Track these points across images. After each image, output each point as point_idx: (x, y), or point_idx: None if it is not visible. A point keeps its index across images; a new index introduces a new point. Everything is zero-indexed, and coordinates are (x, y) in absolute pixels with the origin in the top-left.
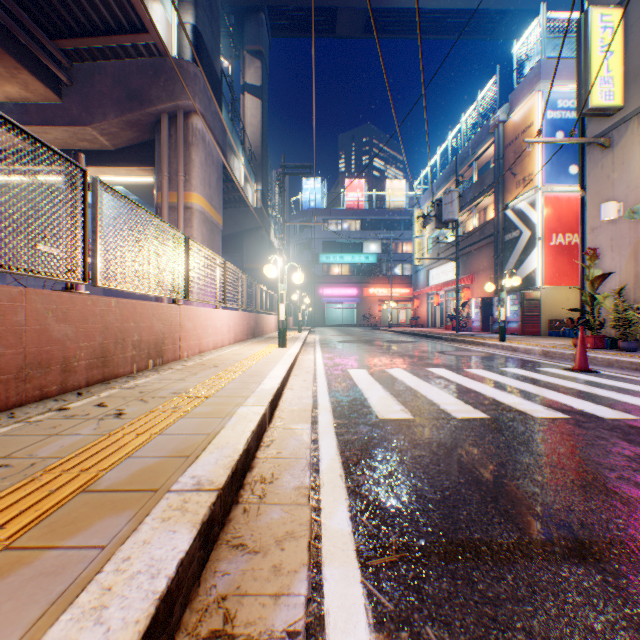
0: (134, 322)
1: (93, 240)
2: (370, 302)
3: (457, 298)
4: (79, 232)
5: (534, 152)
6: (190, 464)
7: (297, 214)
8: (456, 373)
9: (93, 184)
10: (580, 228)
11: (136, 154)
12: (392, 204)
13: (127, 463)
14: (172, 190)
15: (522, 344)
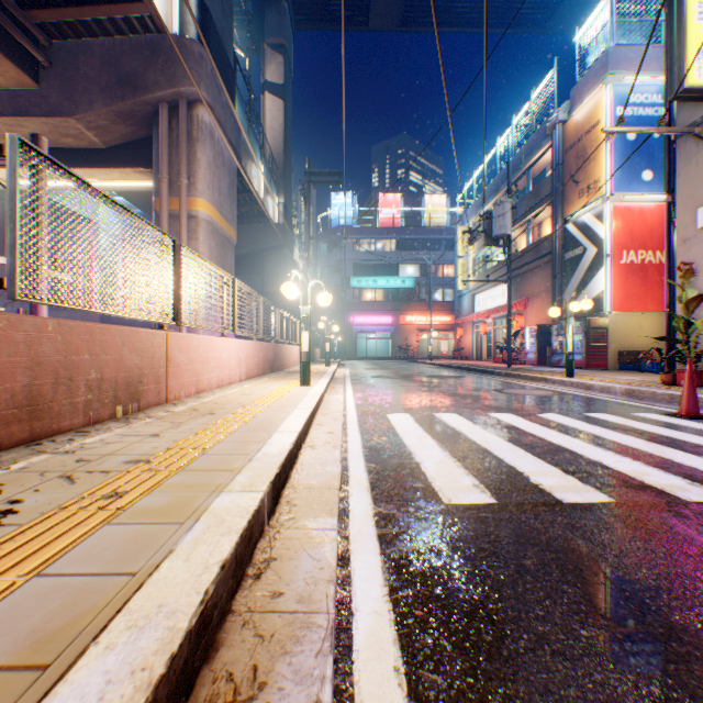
0: (89, 354)
1: (9, 230)
2: (407, 331)
3: (509, 326)
4: None
5: (601, 155)
6: None
7: (325, 233)
8: (529, 420)
9: (9, 145)
10: (666, 240)
11: (131, 153)
12: (431, 221)
13: None
14: (173, 195)
15: (596, 380)
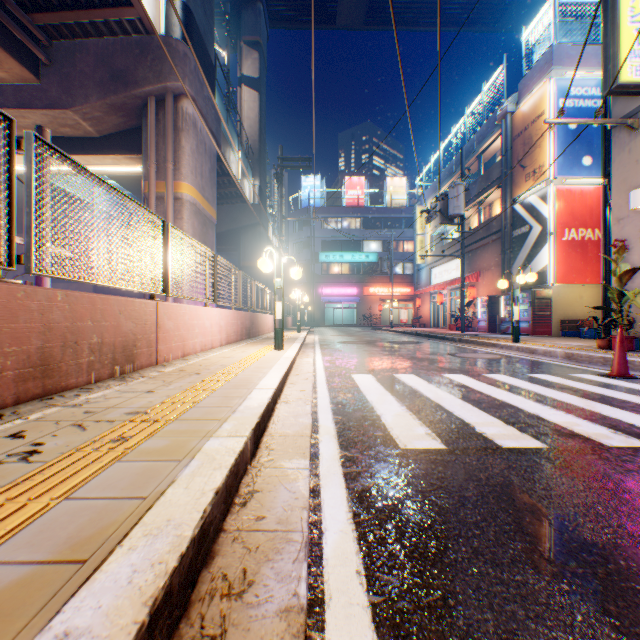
0: (92, 321)
1: (26, 213)
2: (370, 302)
3: (463, 297)
4: (1, 200)
5: (545, 142)
6: (76, 588)
7: (296, 212)
8: (478, 380)
9: (26, 140)
10: (602, 219)
11: (122, 141)
12: (393, 202)
13: None
14: (160, 179)
15: (539, 345)
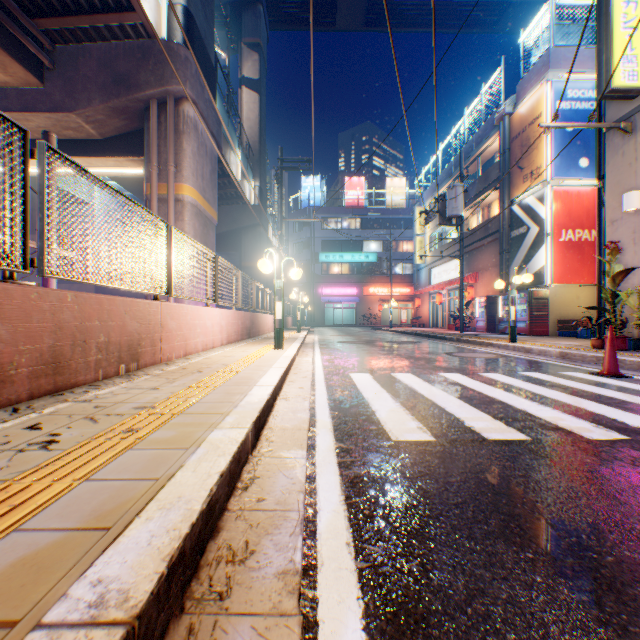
0: (99, 320)
1: (39, 219)
2: (370, 302)
3: (461, 297)
4: (17, 207)
5: (543, 144)
6: (104, 548)
7: (296, 212)
8: (472, 378)
9: (39, 150)
10: (597, 221)
11: (124, 144)
12: (392, 202)
13: (3, 546)
14: (162, 181)
15: (535, 345)
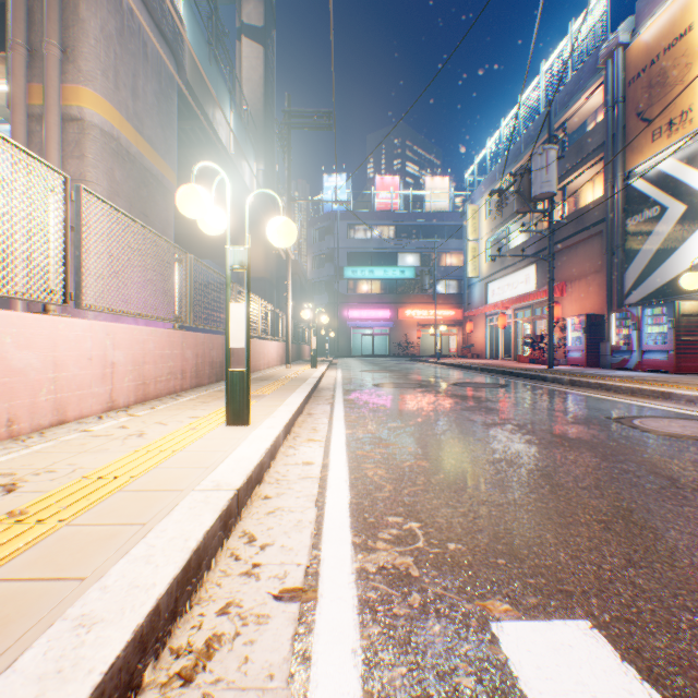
0: None
1: None
2: (406, 327)
3: (551, 315)
4: None
5: (695, 72)
6: None
7: (316, 218)
8: None
9: None
10: None
11: None
12: (433, 207)
13: None
14: (38, 80)
15: None
